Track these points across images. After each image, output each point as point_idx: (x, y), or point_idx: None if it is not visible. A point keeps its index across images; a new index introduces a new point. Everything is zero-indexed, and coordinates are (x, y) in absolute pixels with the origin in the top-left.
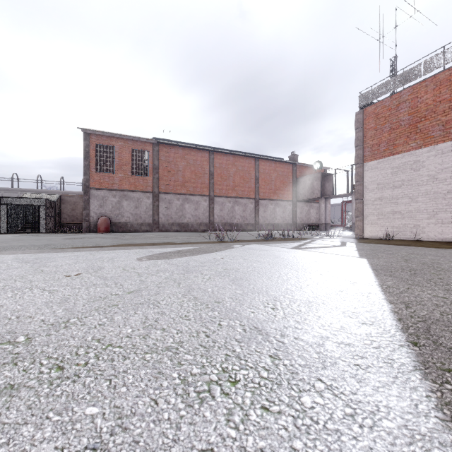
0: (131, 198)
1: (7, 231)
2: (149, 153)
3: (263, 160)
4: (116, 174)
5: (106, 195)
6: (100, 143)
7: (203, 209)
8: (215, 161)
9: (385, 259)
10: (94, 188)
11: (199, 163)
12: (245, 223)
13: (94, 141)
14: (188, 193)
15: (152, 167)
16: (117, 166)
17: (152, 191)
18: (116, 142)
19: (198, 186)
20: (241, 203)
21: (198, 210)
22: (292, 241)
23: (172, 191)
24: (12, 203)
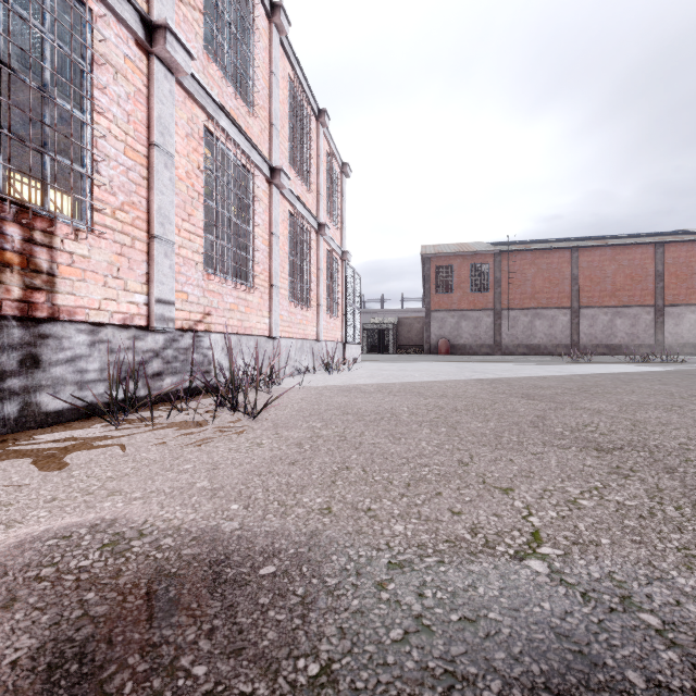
0: (470, 318)
1: (367, 352)
2: (489, 265)
3: (673, 244)
4: (454, 294)
5: (445, 316)
6: (439, 264)
7: (562, 326)
8: (580, 260)
9: (692, 370)
10: (434, 311)
11: (555, 266)
12: (634, 344)
13: (434, 263)
14: (539, 307)
15: (493, 280)
16: (455, 285)
17: (493, 308)
18: (454, 260)
19: (554, 297)
20: (628, 315)
21: (553, 327)
22: (660, 364)
23: (518, 305)
24: (370, 328)
